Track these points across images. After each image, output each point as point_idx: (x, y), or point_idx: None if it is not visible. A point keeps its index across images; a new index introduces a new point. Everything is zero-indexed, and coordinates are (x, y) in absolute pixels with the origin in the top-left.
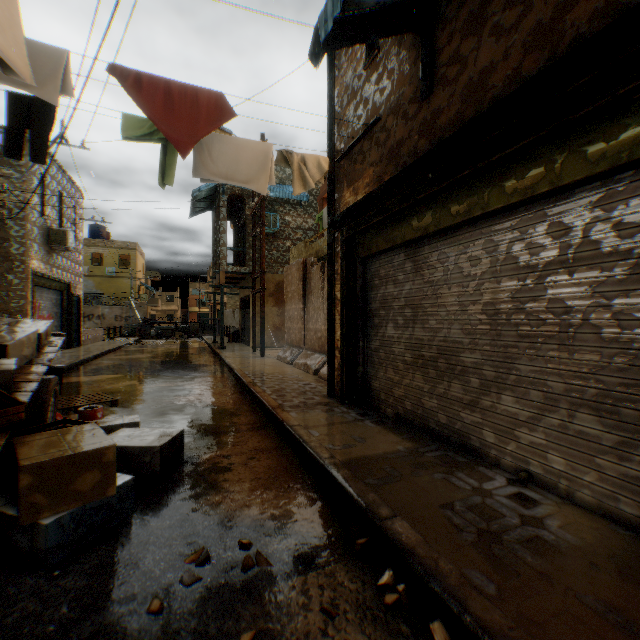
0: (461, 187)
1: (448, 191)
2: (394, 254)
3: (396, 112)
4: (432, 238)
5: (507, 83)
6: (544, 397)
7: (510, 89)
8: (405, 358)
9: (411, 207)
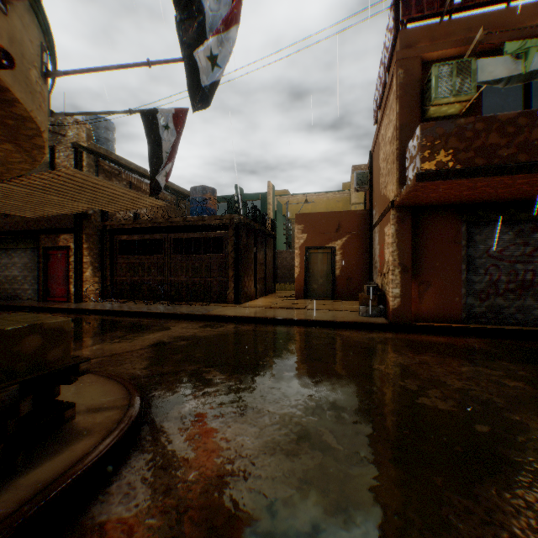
0: (17, 241)
1: (15, 240)
2: (1, 250)
3: (0, 214)
4: (12, 249)
5: (24, 227)
6: (33, 284)
7: (24, 228)
8: (5, 281)
9: (5, 240)
